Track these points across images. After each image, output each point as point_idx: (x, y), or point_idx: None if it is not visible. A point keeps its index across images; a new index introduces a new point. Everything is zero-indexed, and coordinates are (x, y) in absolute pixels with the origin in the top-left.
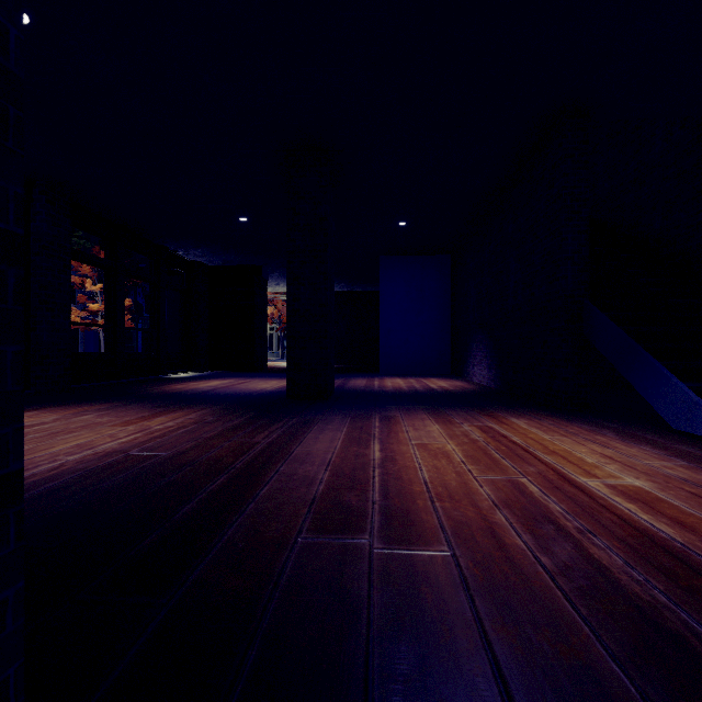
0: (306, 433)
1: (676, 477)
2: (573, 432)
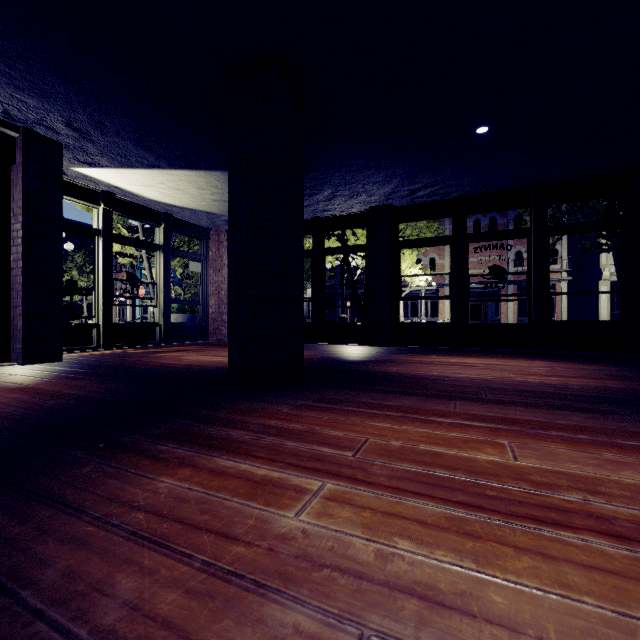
0: (523, 407)
1: (274, 586)
2: None
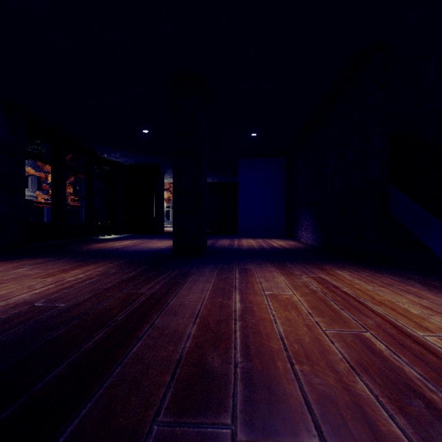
0: (182, 284)
1: None
2: (387, 283)
